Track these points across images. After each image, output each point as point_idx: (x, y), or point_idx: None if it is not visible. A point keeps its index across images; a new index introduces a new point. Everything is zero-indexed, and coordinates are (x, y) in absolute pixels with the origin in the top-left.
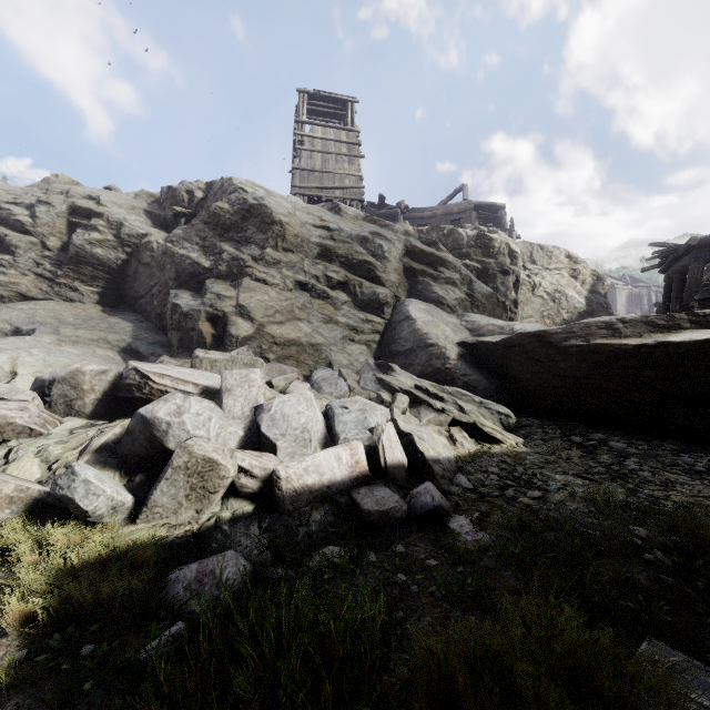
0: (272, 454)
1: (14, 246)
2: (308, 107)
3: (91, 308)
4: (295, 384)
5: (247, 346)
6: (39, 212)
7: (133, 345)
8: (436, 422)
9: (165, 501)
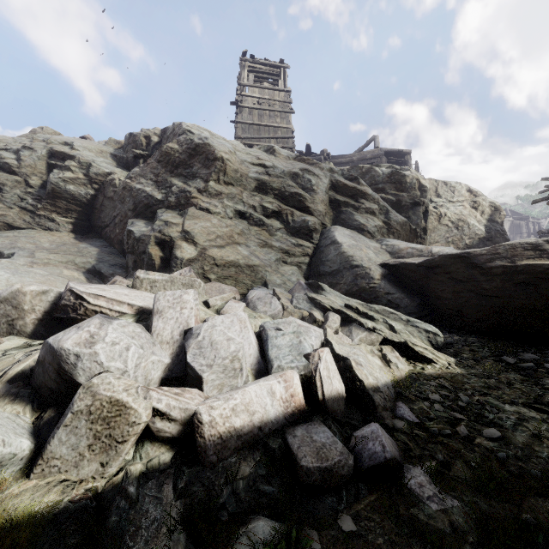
0: (196, 389)
1: (2, 184)
2: (249, 73)
3: (65, 236)
4: (230, 304)
5: (189, 267)
6: (23, 156)
7: (97, 267)
8: (368, 341)
9: (64, 452)
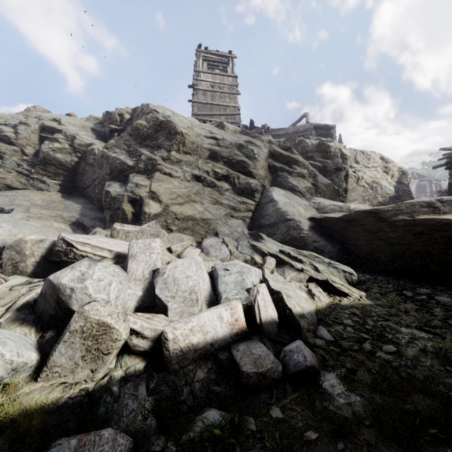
0: (163, 314)
1: (3, 153)
2: (203, 61)
3: (54, 195)
4: (189, 250)
5: (156, 221)
6: (20, 130)
7: (80, 220)
8: (297, 279)
9: (63, 362)
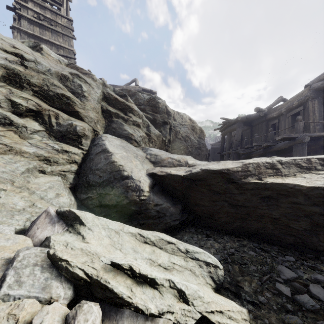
0: None
1: None
2: None
3: None
4: None
5: None
6: None
7: None
8: None
9: None
